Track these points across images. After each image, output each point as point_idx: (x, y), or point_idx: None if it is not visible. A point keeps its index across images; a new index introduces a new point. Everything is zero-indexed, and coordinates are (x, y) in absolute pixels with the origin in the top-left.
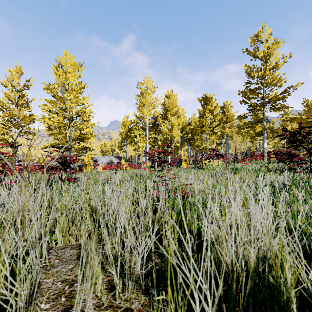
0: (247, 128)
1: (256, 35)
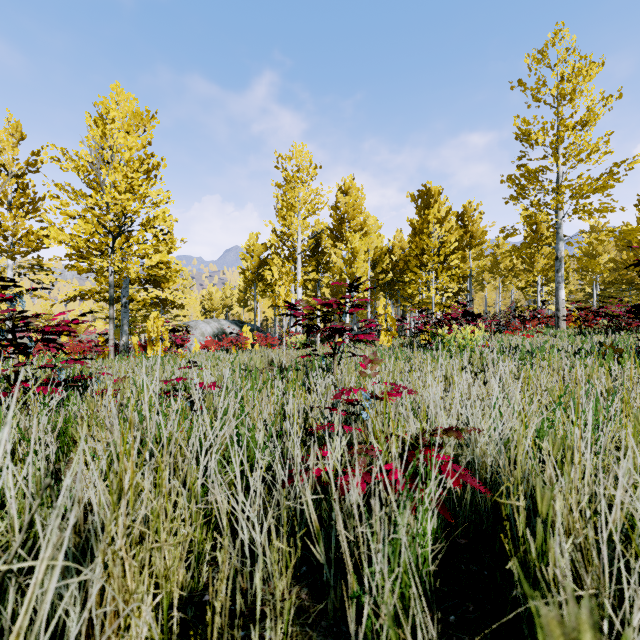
0: (512, 262)
1: (541, 51)
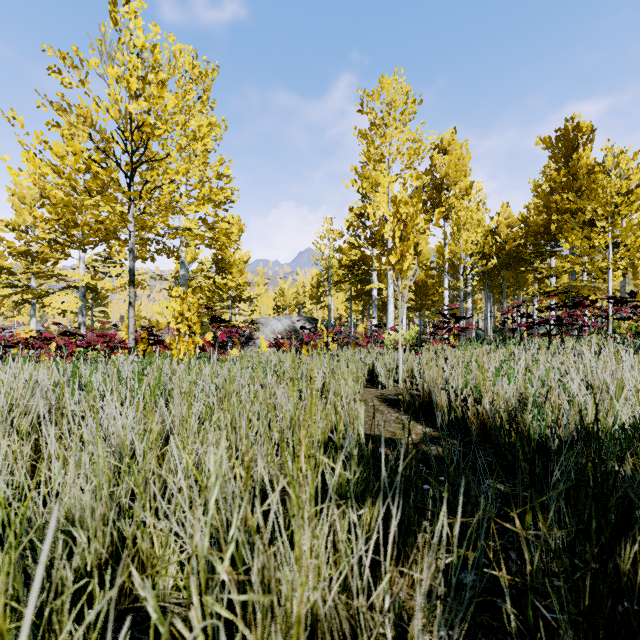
0: None
1: None
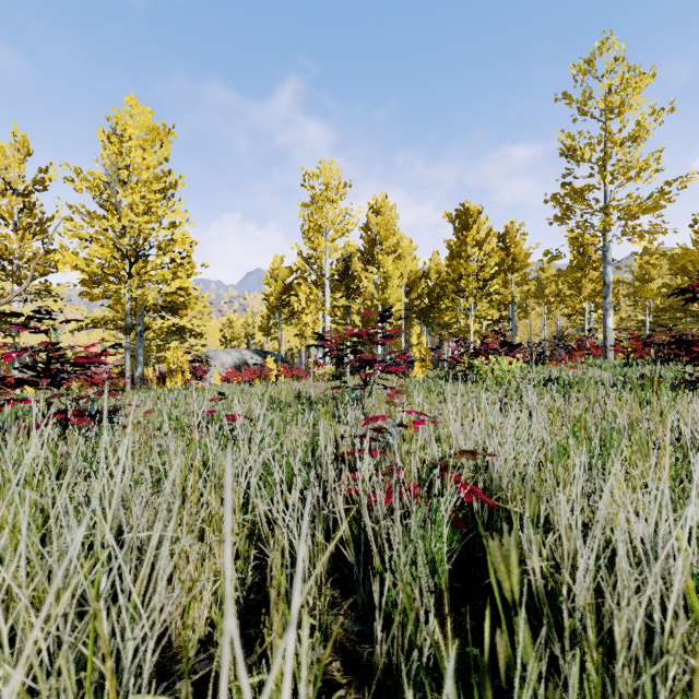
0: (558, 286)
1: (588, 61)
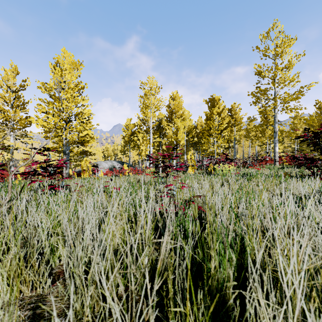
0: (255, 132)
1: (267, 32)
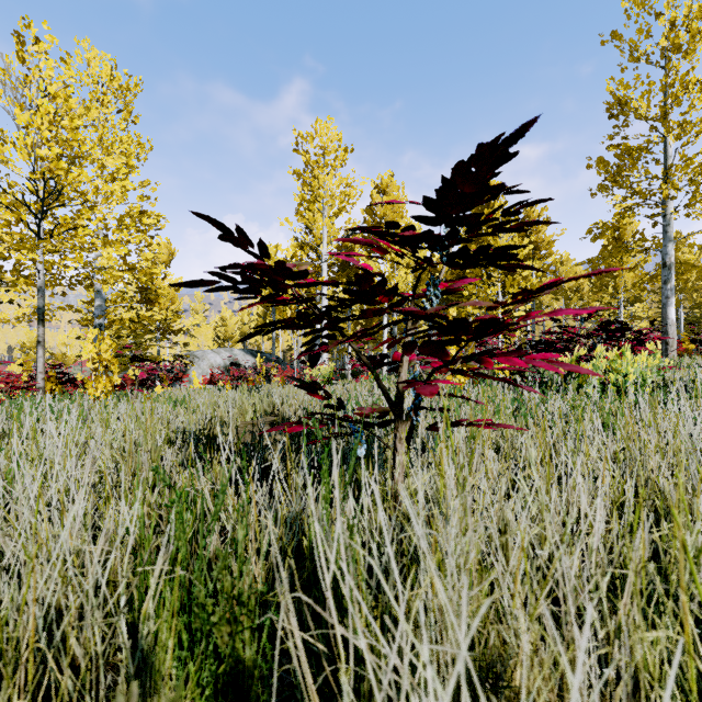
0: (578, 280)
1: None
